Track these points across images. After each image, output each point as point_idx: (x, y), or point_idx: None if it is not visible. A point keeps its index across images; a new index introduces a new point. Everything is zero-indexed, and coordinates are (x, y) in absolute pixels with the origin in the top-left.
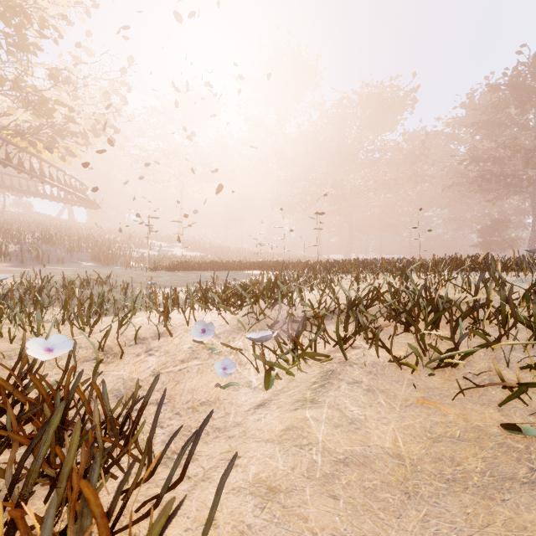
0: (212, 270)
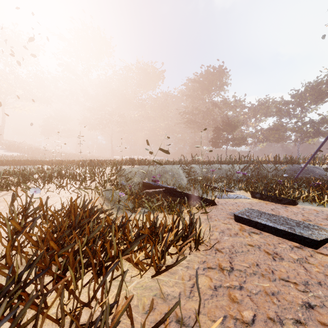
0: (13, 165)
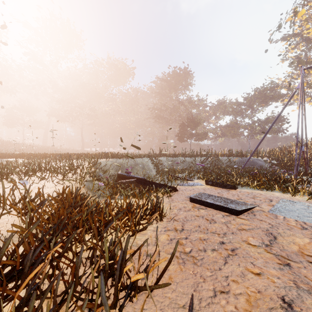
0: None
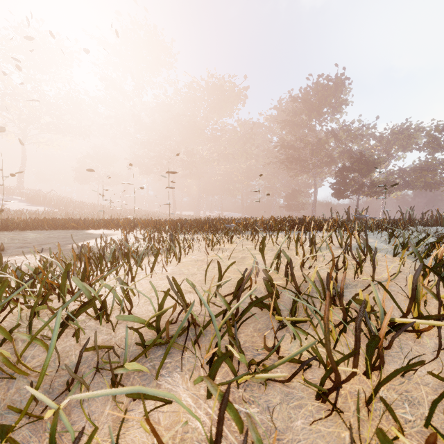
0: (44, 229)
